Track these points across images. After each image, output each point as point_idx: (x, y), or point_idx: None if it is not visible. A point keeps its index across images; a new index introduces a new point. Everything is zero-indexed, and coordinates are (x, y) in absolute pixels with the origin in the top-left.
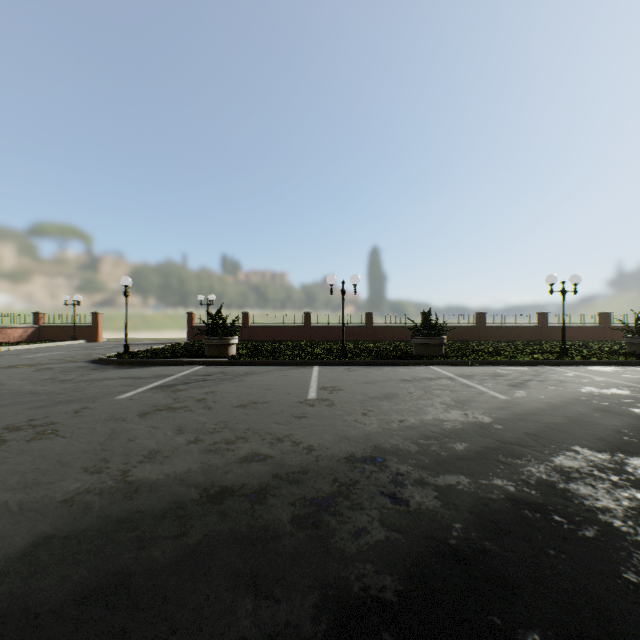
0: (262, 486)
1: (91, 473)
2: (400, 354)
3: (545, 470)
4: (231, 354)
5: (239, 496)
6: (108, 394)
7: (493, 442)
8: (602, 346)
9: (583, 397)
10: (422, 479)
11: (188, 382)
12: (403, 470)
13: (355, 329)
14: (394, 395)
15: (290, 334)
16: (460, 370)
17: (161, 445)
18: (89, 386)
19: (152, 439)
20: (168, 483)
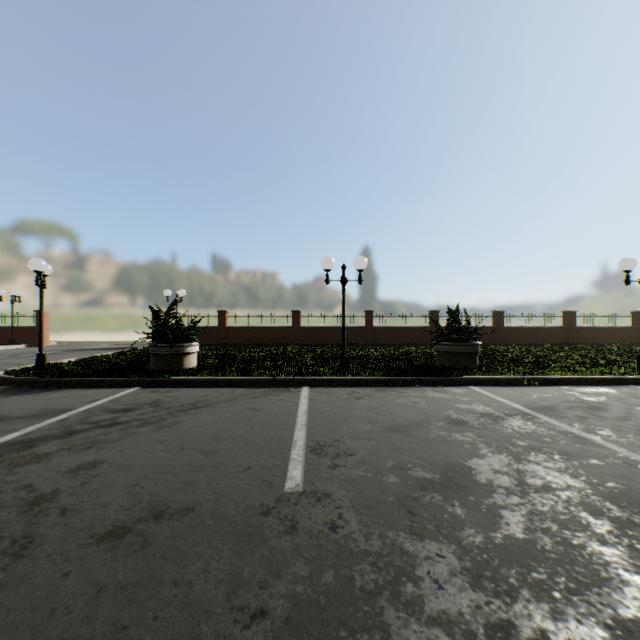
0: None
1: None
2: (419, 366)
3: None
4: (188, 367)
5: None
6: None
7: None
8: None
9: None
10: None
11: (75, 431)
12: None
13: (353, 330)
14: (463, 474)
15: (276, 336)
16: (522, 395)
17: None
18: None
19: None
20: None
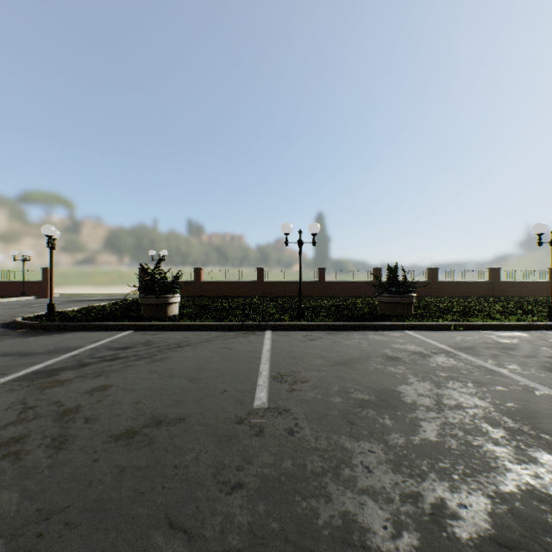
0: None
1: None
2: (363, 314)
3: None
4: (171, 314)
5: None
6: None
7: None
8: None
9: None
10: None
11: (86, 363)
12: None
13: (308, 285)
14: (394, 396)
15: (243, 290)
16: (448, 338)
17: None
18: None
19: None
20: None
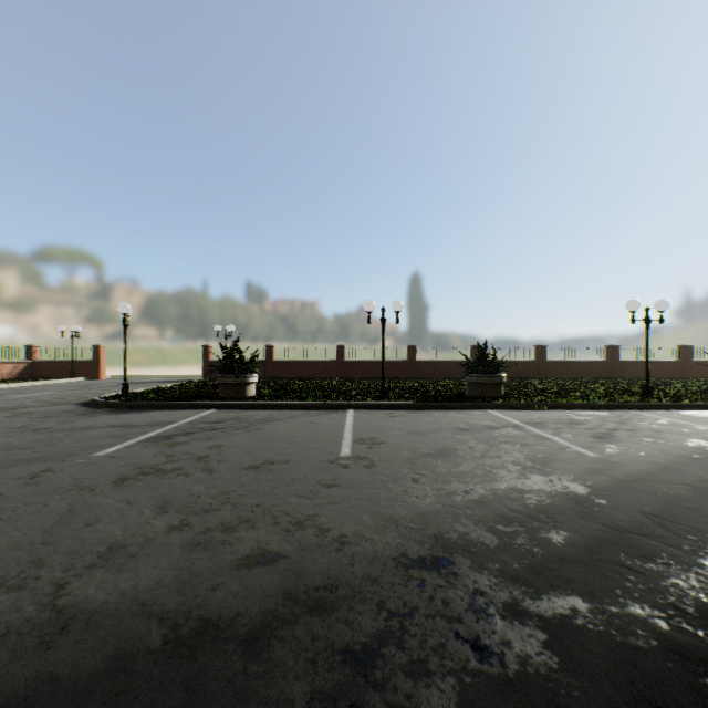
0: (265, 619)
1: (7, 589)
2: (451, 395)
3: (700, 584)
4: (249, 395)
5: (226, 642)
6: (85, 449)
7: (603, 529)
8: (686, 385)
9: (695, 454)
10: (516, 603)
11: (191, 432)
12: (483, 584)
13: (396, 365)
14: (451, 451)
15: (321, 370)
16: (526, 415)
17: (129, 534)
18: (66, 437)
19: (120, 523)
20: (119, 612)
